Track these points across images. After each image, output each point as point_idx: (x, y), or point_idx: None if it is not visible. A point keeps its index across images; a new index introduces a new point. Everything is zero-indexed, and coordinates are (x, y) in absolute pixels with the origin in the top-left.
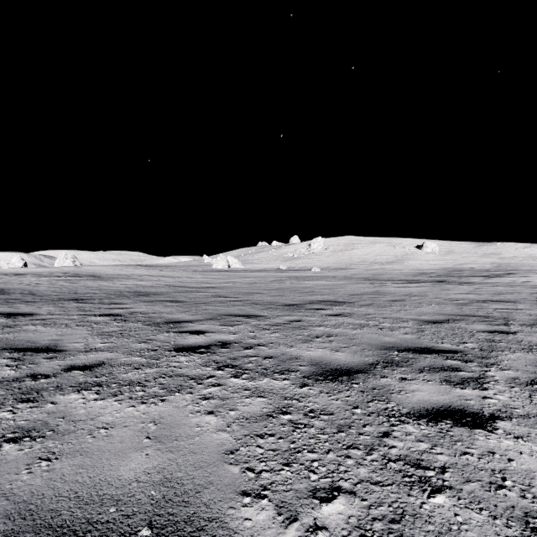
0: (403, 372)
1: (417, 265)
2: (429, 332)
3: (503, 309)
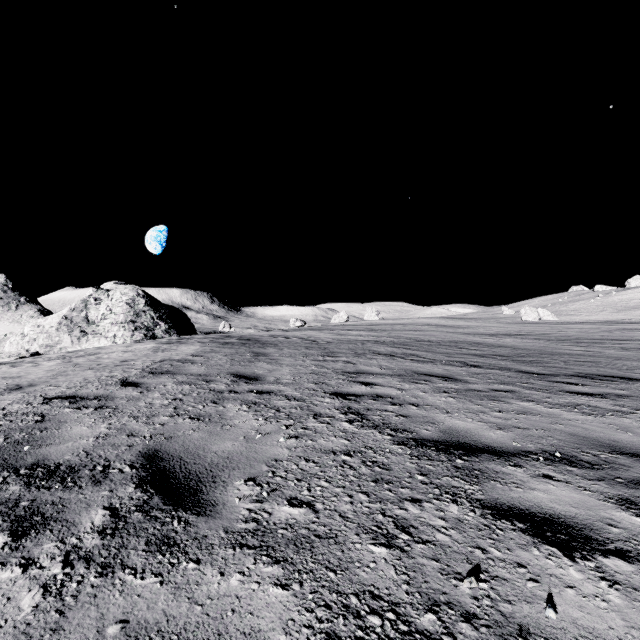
0: None
1: None
2: None
3: None
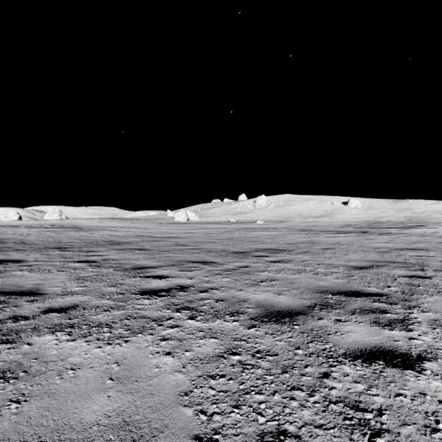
0: (337, 314)
1: (343, 218)
2: (357, 277)
3: (417, 256)
